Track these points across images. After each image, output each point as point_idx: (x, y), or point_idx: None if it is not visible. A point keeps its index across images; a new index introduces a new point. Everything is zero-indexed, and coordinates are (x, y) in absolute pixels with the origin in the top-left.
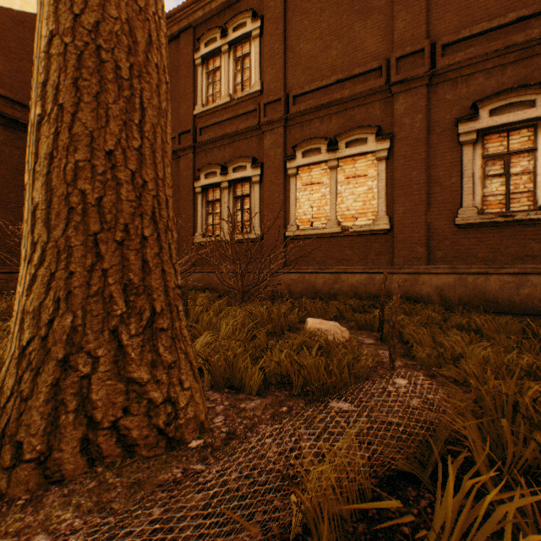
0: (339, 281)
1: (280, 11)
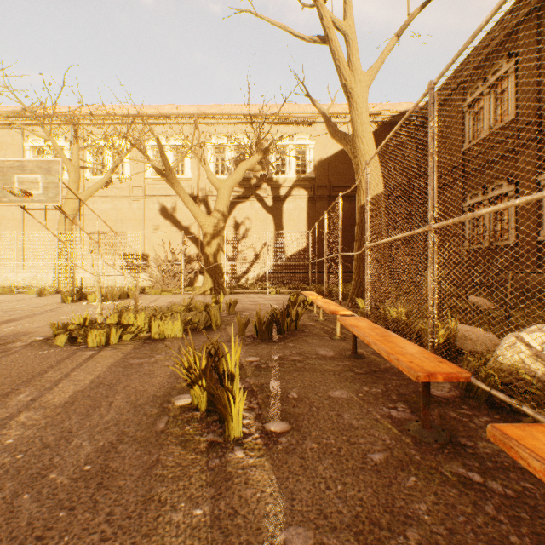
0: None
1: (532, 43)
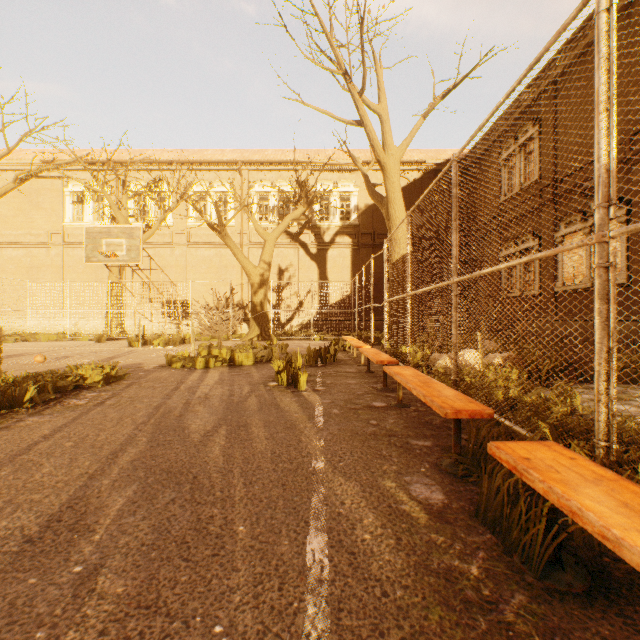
0: (586, 328)
1: (550, 114)
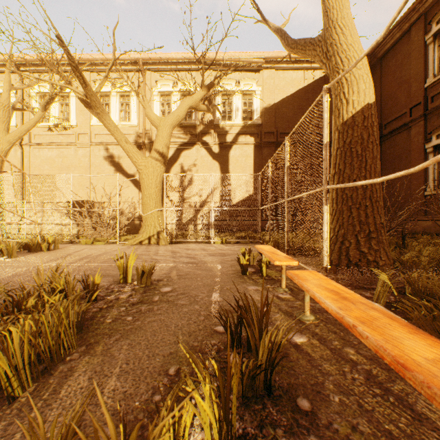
0: None
1: None
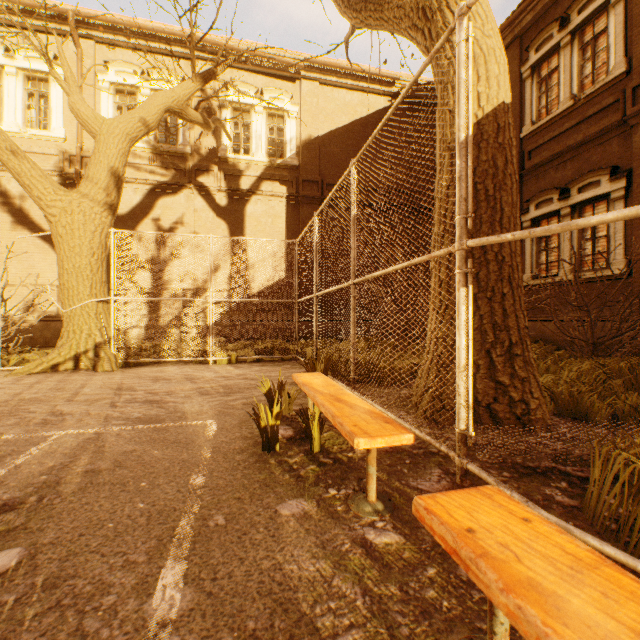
0: None
1: None
